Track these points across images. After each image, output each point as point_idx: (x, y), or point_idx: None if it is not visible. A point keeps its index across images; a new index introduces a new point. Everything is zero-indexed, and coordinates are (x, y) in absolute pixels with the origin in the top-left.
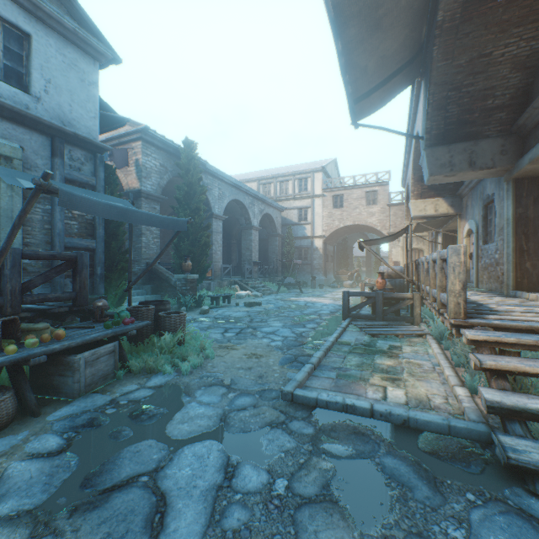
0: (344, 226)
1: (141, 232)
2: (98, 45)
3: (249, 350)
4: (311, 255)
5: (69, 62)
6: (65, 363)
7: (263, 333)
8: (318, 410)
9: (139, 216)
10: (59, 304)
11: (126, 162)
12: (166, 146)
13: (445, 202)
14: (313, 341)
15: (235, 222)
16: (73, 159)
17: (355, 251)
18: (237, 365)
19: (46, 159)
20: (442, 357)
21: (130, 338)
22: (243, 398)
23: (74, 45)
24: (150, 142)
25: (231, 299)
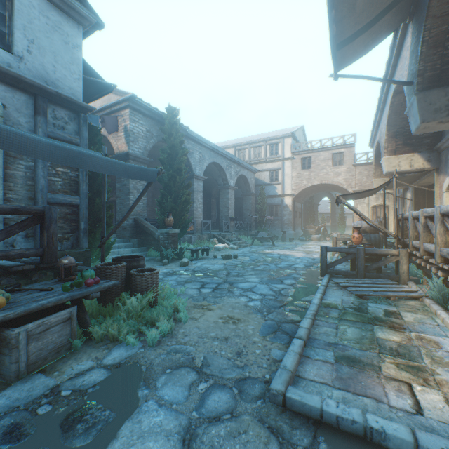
0: (312, 186)
1: (129, 191)
2: (80, 9)
3: (226, 312)
4: (281, 212)
5: (53, 25)
6: (2, 338)
7: (240, 289)
8: (325, 429)
9: (96, 161)
10: (30, 260)
11: (116, 128)
12: (151, 114)
13: (421, 157)
14: (294, 301)
15: (214, 183)
16: (57, 118)
17: (320, 208)
18: (211, 334)
19: (29, 117)
20: None
21: (98, 297)
22: (217, 395)
23: (58, 8)
24: (137, 110)
25: (209, 251)
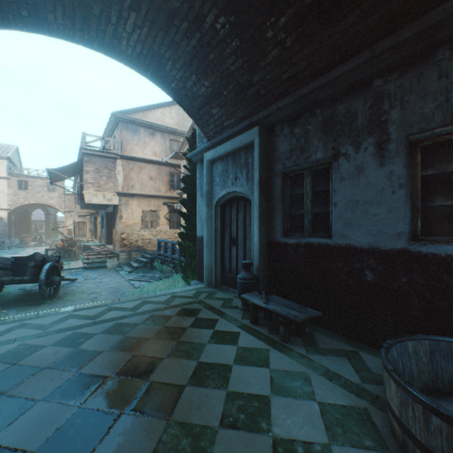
0: (30, 203)
1: None
2: None
3: None
4: None
5: None
6: None
7: None
8: None
9: None
10: None
11: None
12: None
13: None
14: None
15: None
16: None
17: (33, 216)
18: None
19: None
20: (82, 262)
21: None
22: None
23: None
24: None
25: None
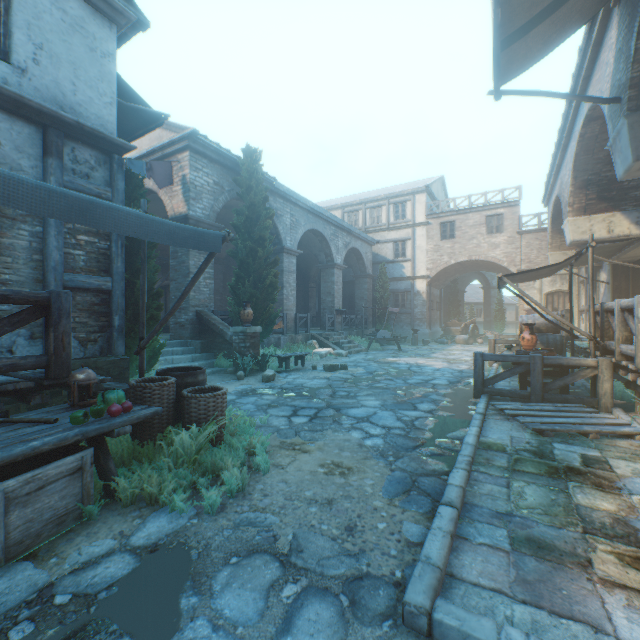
0: (456, 263)
1: (189, 271)
2: None
3: (329, 455)
4: (410, 301)
5: (72, 22)
6: None
7: (351, 418)
8: None
9: (121, 217)
10: (31, 373)
11: (170, 180)
12: (221, 158)
13: (626, 218)
14: (436, 439)
15: (313, 261)
16: (78, 161)
17: (467, 296)
18: (306, 493)
19: (36, 159)
20: None
21: (132, 432)
22: (314, 609)
23: None
24: (200, 153)
25: (306, 359)
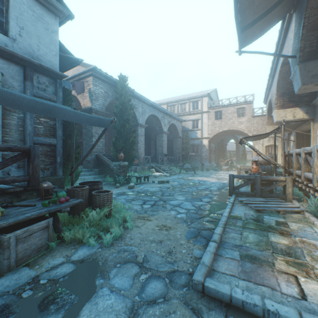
0: (222, 131)
1: (92, 135)
2: (57, 5)
3: (160, 222)
4: (200, 150)
5: (37, 16)
6: None
7: (171, 205)
8: (233, 311)
9: (66, 113)
10: (20, 184)
11: (83, 90)
12: (108, 80)
13: (301, 110)
14: (210, 214)
15: (152, 130)
16: (40, 83)
17: (228, 147)
18: (150, 238)
19: (20, 82)
20: None
21: (69, 211)
22: (154, 283)
23: (41, 4)
24: (98, 77)
25: (149, 178)
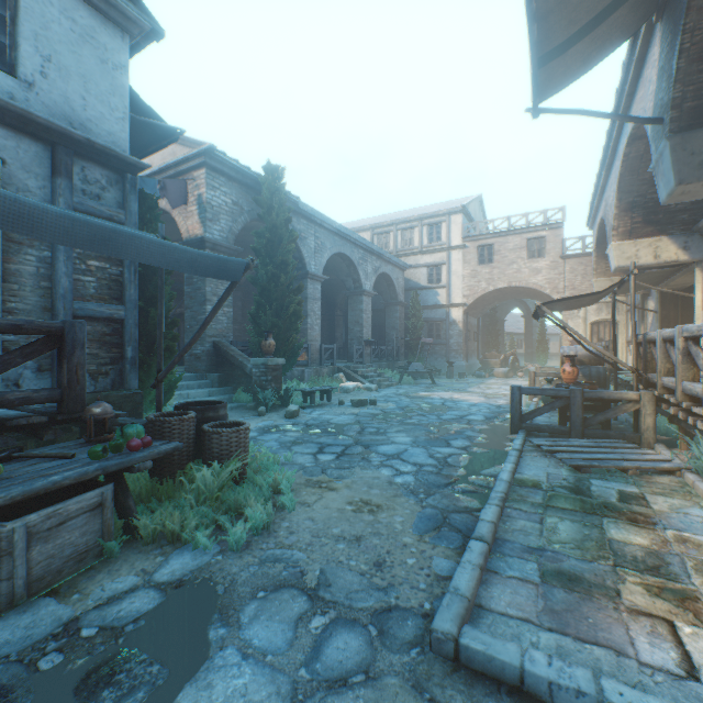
0: (495, 290)
1: (205, 298)
2: (126, 7)
3: (358, 493)
4: (446, 331)
5: (81, 32)
6: None
7: (380, 455)
8: None
9: (143, 246)
10: (42, 408)
11: (185, 199)
12: (240, 176)
13: (673, 243)
14: (470, 476)
15: (340, 287)
16: (88, 181)
17: (507, 326)
18: (333, 530)
19: (44, 180)
20: None
21: (151, 469)
22: (342, 638)
23: (90, 5)
24: (218, 170)
25: (332, 393)
